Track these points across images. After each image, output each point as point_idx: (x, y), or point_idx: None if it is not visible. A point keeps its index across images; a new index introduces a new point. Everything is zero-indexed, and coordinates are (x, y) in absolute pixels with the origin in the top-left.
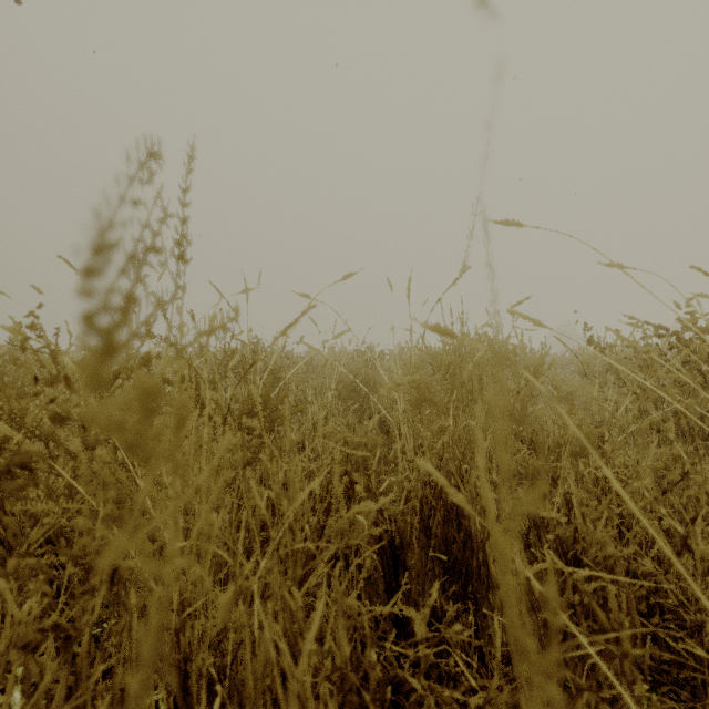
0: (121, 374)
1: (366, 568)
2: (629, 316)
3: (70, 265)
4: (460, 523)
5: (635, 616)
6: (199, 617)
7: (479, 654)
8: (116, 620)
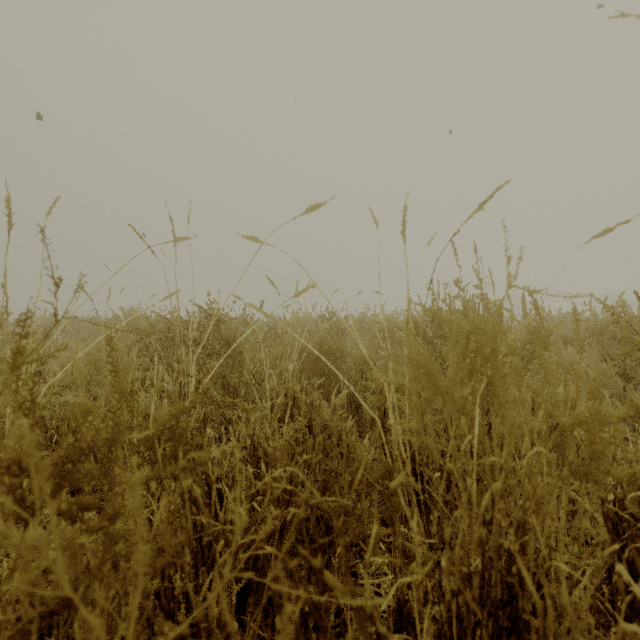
0: None
1: None
2: None
3: None
4: (514, 625)
5: None
6: None
7: None
8: None
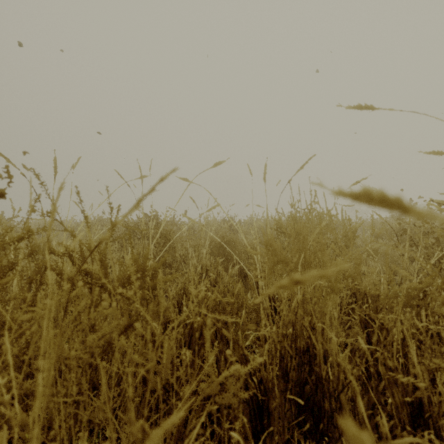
0: None
1: (235, 429)
2: None
3: (1, 154)
4: (310, 364)
5: None
6: None
7: None
8: None
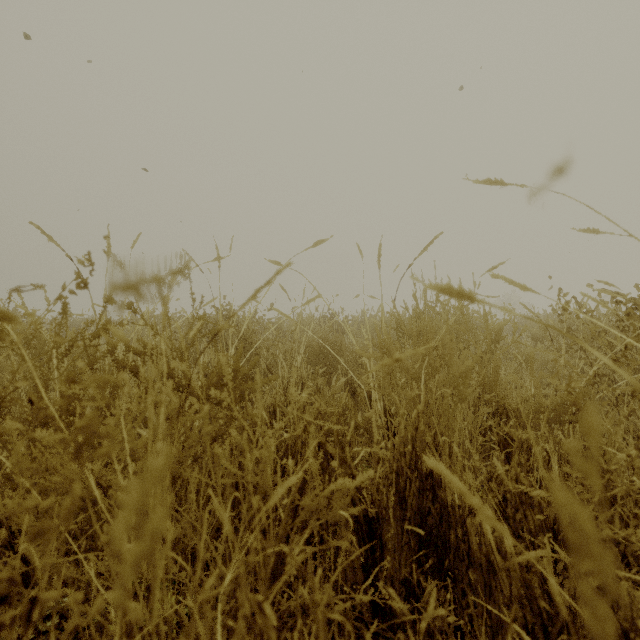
0: (76, 343)
1: (342, 550)
2: (604, 282)
3: (42, 231)
4: (434, 492)
5: (633, 603)
6: (167, 594)
7: (457, 631)
8: (84, 592)
